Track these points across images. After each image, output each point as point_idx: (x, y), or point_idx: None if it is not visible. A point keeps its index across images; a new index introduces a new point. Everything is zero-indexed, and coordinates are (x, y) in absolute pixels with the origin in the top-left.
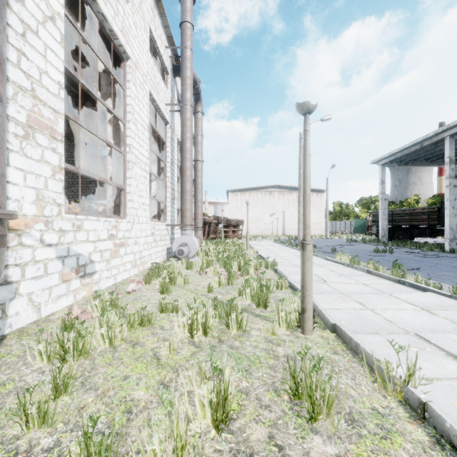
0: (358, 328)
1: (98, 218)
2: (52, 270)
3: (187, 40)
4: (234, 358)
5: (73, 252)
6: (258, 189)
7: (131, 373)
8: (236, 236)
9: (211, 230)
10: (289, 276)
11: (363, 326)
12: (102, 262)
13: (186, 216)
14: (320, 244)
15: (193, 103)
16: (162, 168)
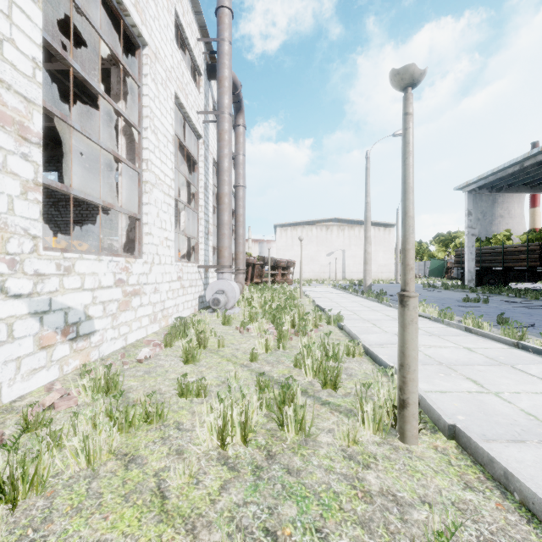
0: (489, 431)
1: (98, 256)
2: (22, 332)
3: (224, 30)
4: (294, 496)
5: (59, 305)
6: (313, 223)
7: (108, 535)
8: (286, 281)
9: (256, 274)
10: (361, 336)
11: (494, 426)
12: (105, 317)
13: (223, 256)
14: (390, 291)
15: (233, 115)
16: (193, 195)
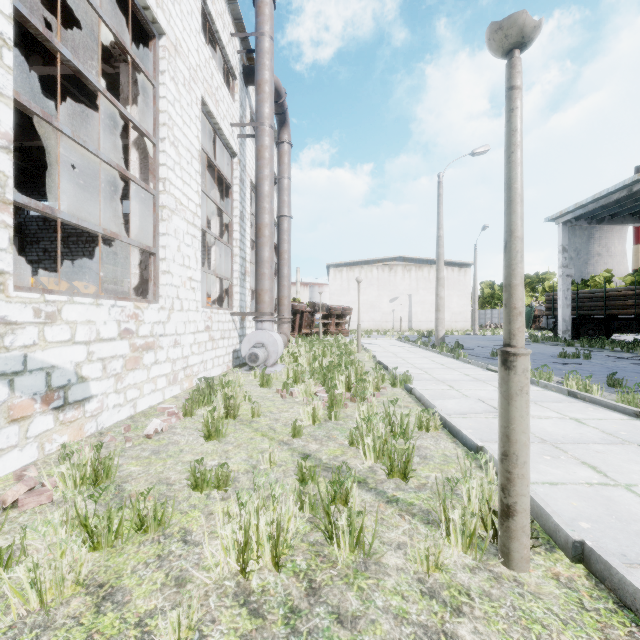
0: (630, 548)
1: (96, 300)
2: None
3: (264, 23)
4: None
5: (38, 363)
6: (373, 263)
7: None
8: (341, 331)
9: (304, 323)
10: (435, 402)
11: (636, 540)
12: (106, 379)
13: (262, 300)
14: (468, 344)
15: (276, 130)
16: (227, 227)
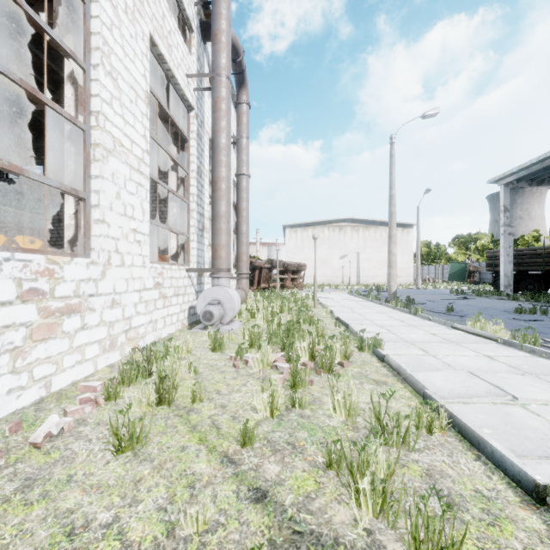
0: None
1: None
2: None
3: None
4: None
5: None
6: (325, 224)
7: None
8: (296, 286)
9: (263, 278)
10: (417, 375)
11: None
12: None
13: (219, 256)
14: (416, 297)
15: (235, 94)
16: (184, 182)
